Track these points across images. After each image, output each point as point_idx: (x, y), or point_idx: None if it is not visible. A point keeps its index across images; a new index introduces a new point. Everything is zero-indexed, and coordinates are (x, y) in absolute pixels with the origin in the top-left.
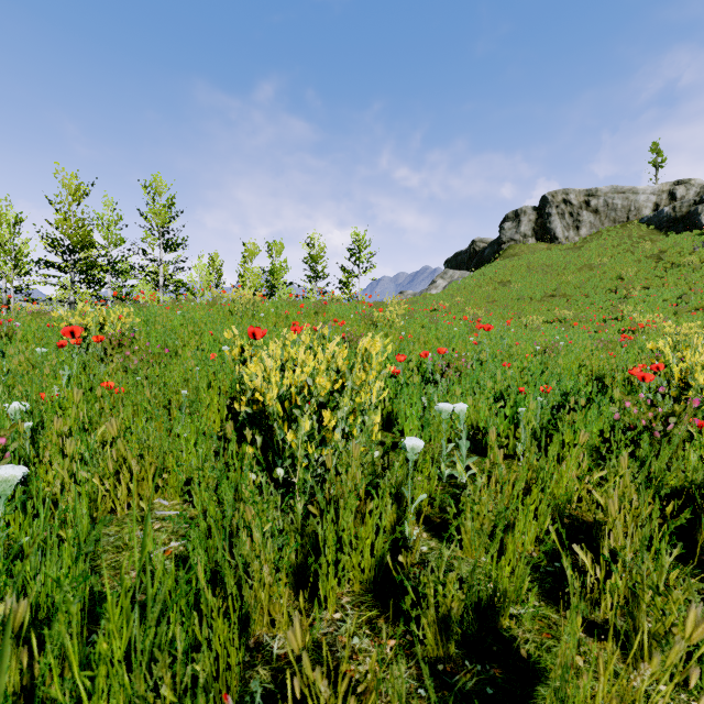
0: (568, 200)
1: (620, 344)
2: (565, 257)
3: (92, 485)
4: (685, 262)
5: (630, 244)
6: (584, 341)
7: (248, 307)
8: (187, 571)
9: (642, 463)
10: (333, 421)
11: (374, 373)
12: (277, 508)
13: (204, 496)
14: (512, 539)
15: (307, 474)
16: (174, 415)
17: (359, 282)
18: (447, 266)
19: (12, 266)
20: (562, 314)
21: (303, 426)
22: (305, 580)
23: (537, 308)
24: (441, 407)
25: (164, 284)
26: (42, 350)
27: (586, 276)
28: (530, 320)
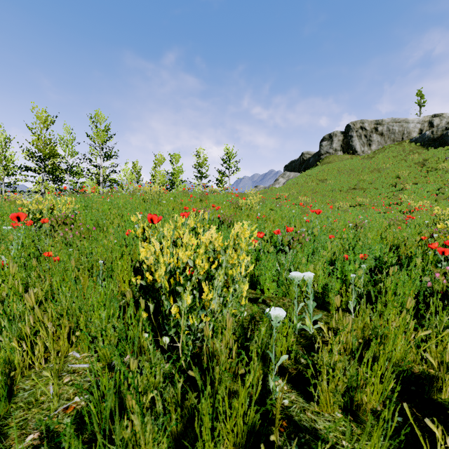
0: (363, 127)
1: (404, 221)
2: (362, 164)
3: (13, 347)
4: (440, 167)
5: (404, 155)
6: (380, 219)
7: (155, 196)
8: (83, 432)
9: (448, 319)
10: (210, 295)
11: (244, 255)
12: (166, 360)
13: (107, 352)
14: (360, 397)
15: (188, 340)
16: (94, 278)
17: (229, 179)
18: (285, 170)
19: (3, 169)
20: (361, 200)
21: (185, 300)
22: (184, 445)
23: (344, 197)
24: (294, 276)
25: (103, 181)
26: (7, 227)
27: (376, 176)
28: (341, 205)
